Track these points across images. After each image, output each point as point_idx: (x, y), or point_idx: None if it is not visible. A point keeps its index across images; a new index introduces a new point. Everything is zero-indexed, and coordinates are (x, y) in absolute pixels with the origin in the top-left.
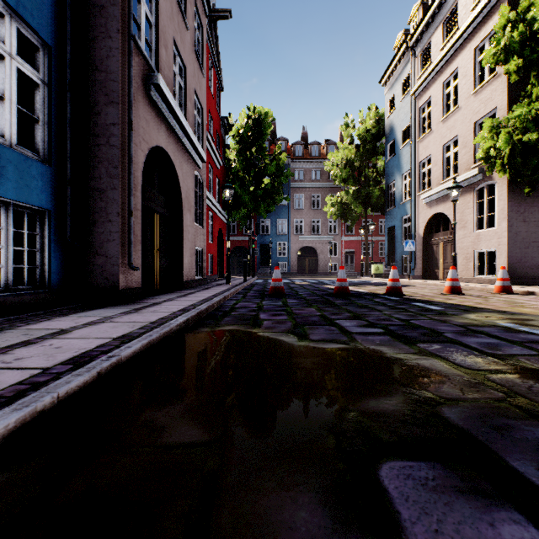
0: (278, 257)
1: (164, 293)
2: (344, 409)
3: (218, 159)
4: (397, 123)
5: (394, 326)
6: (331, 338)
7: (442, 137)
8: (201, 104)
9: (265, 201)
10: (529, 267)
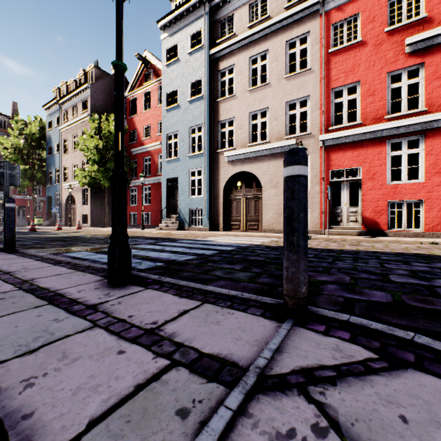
0: None
1: None
2: (2, 237)
3: None
4: (54, 138)
5: (19, 234)
6: (0, 236)
7: (73, 160)
8: None
9: None
10: (99, 220)
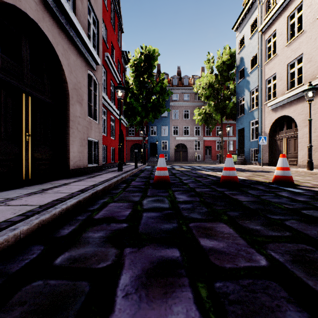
0: (162, 150)
1: (32, 185)
2: None
3: (118, 78)
4: (246, 55)
5: None
6: None
7: (287, 58)
8: (96, 16)
9: (153, 111)
10: None
